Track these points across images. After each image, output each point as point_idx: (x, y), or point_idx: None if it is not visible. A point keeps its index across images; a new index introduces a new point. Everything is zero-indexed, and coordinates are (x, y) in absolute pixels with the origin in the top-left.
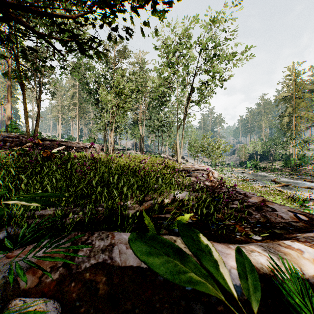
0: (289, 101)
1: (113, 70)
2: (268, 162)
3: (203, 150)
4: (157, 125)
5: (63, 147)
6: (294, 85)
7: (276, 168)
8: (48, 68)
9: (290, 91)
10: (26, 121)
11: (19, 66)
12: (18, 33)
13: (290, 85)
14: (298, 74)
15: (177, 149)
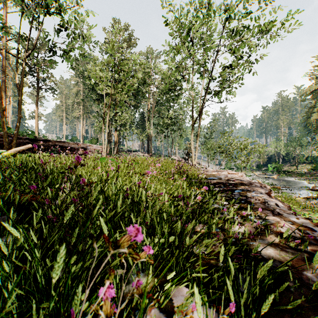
0: None
1: (117, 61)
2: (290, 165)
3: (223, 152)
4: (166, 123)
5: (28, 146)
6: None
7: (303, 171)
8: (47, 62)
9: None
10: (2, 115)
11: None
12: None
13: None
14: None
15: (192, 150)
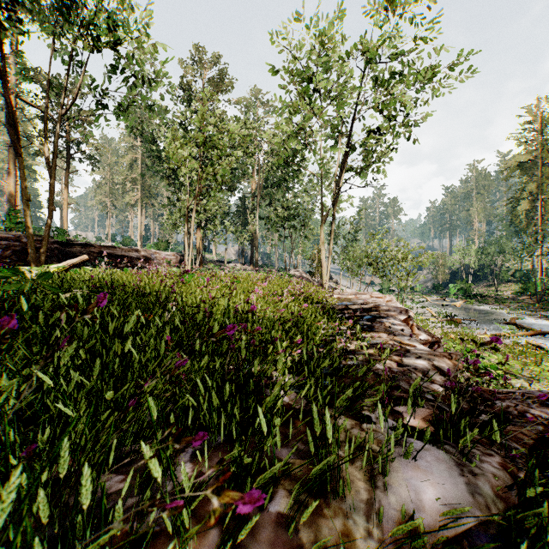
0: (530, 170)
1: None
2: (487, 285)
3: (372, 264)
4: (282, 216)
5: (83, 257)
6: (540, 141)
7: (505, 295)
8: (83, 113)
9: (532, 151)
10: (26, 207)
11: (8, 96)
12: (1, 25)
13: (531, 140)
14: (548, 119)
15: (322, 262)
